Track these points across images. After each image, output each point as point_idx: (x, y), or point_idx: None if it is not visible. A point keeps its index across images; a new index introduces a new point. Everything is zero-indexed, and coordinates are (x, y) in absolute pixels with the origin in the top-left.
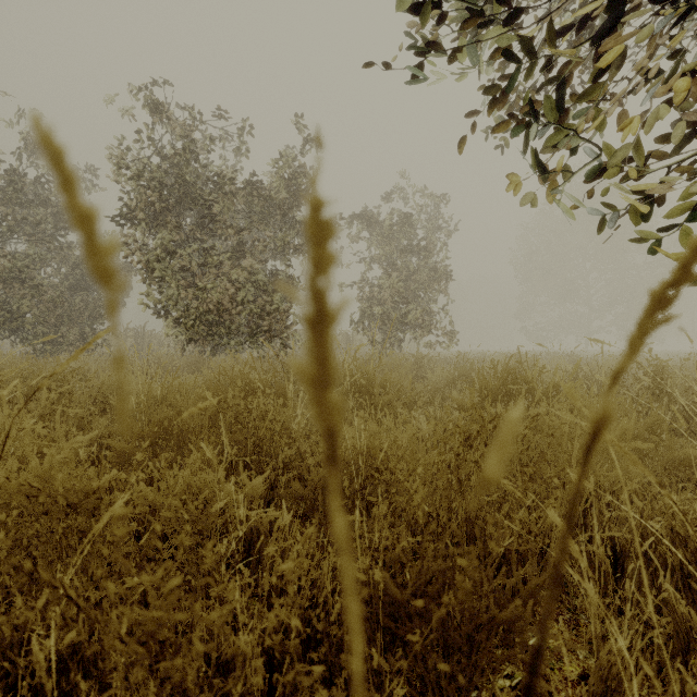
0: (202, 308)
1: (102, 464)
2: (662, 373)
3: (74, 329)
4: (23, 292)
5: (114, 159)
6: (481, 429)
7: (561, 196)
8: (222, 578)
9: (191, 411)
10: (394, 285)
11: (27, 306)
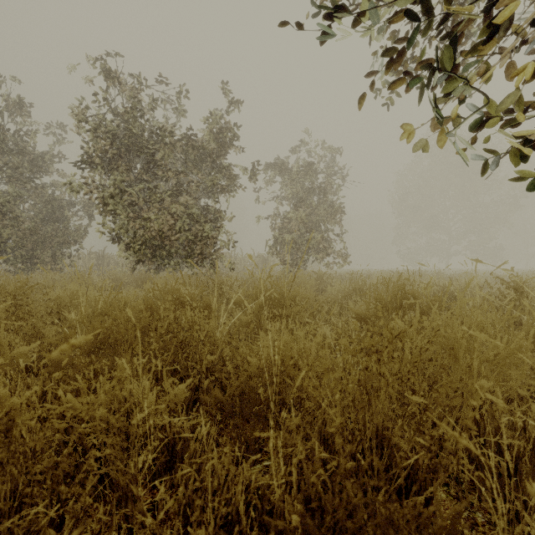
0: (147, 235)
1: (41, 372)
2: (522, 287)
3: (47, 252)
4: (5, 222)
5: (76, 115)
6: (388, 344)
7: (449, 135)
8: (140, 492)
9: (61, 348)
10: (300, 218)
11: (8, 234)
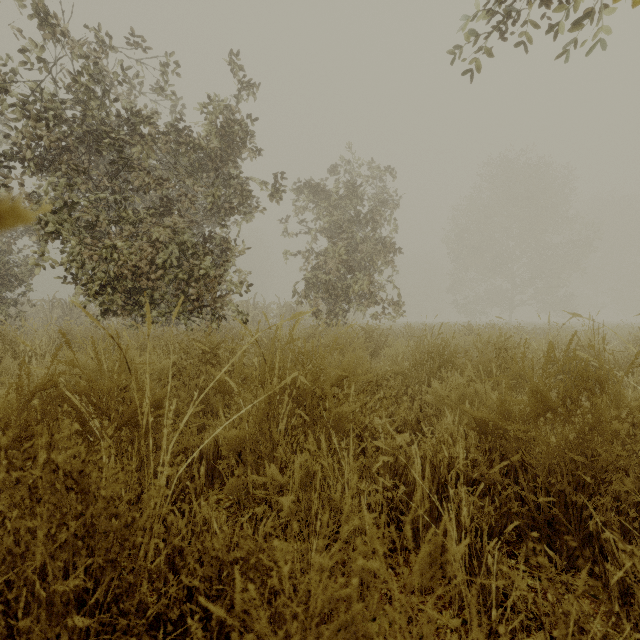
0: (113, 272)
1: None
2: None
3: None
4: None
5: None
6: None
7: None
8: None
9: None
10: (340, 254)
11: None
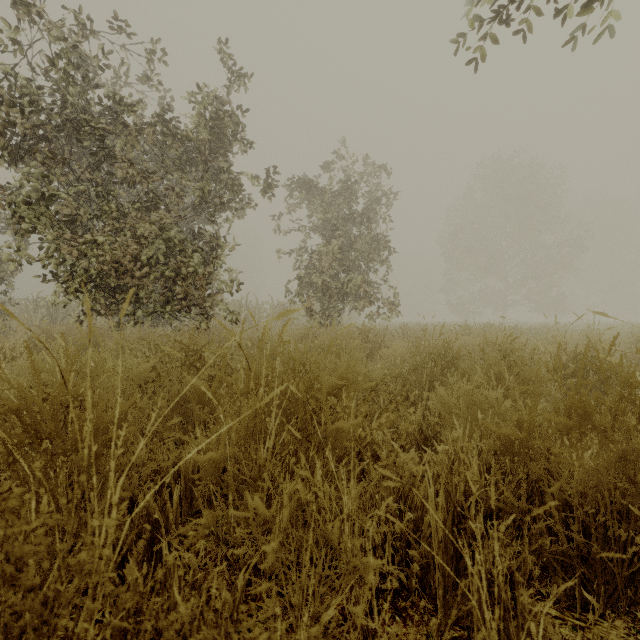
0: (94, 269)
1: None
2: None
3: None
4: None
5: None
6: None
7: None
8: None
9: None
10: (334, 252)
11: None
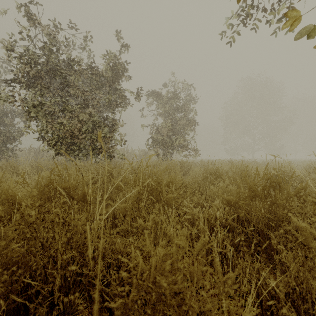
0: (61, 135)
1: None
2: None
3: None
4: None
5: (6, 46)
6: None
7: None
8: None
9: None
10: (168, 126)
11: None
